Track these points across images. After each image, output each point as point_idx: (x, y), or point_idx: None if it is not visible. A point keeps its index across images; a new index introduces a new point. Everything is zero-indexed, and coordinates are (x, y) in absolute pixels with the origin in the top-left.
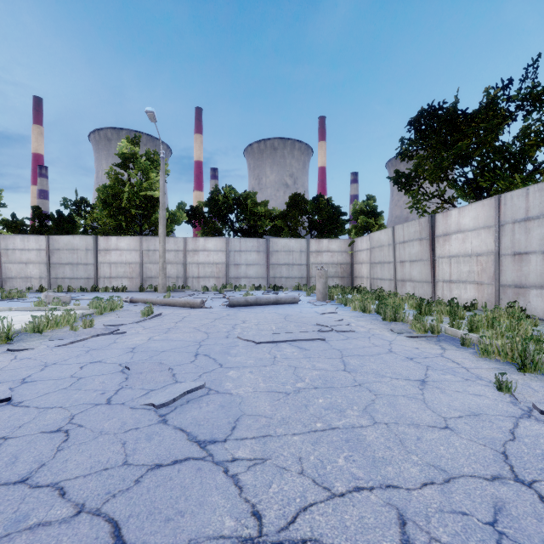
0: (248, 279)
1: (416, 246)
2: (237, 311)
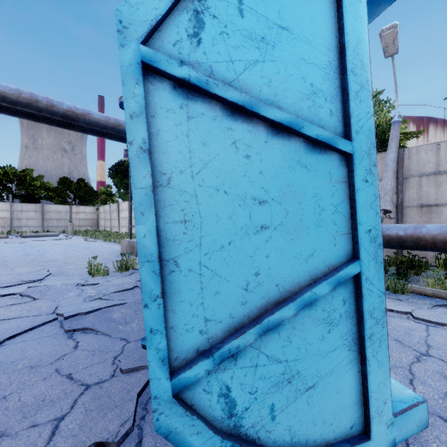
0: (28, 227)
1: (115, 213)
2: (27, 238)
